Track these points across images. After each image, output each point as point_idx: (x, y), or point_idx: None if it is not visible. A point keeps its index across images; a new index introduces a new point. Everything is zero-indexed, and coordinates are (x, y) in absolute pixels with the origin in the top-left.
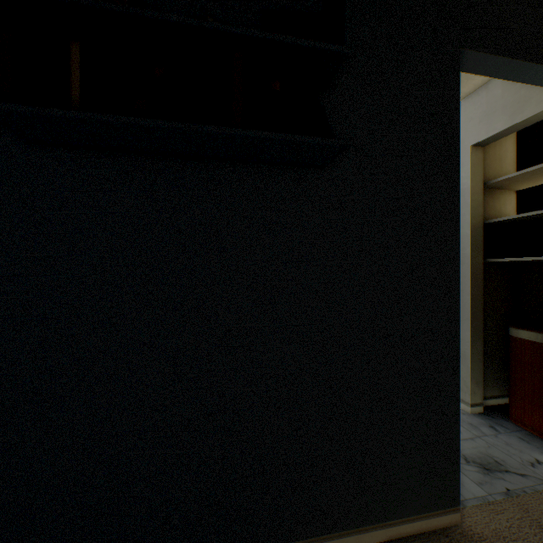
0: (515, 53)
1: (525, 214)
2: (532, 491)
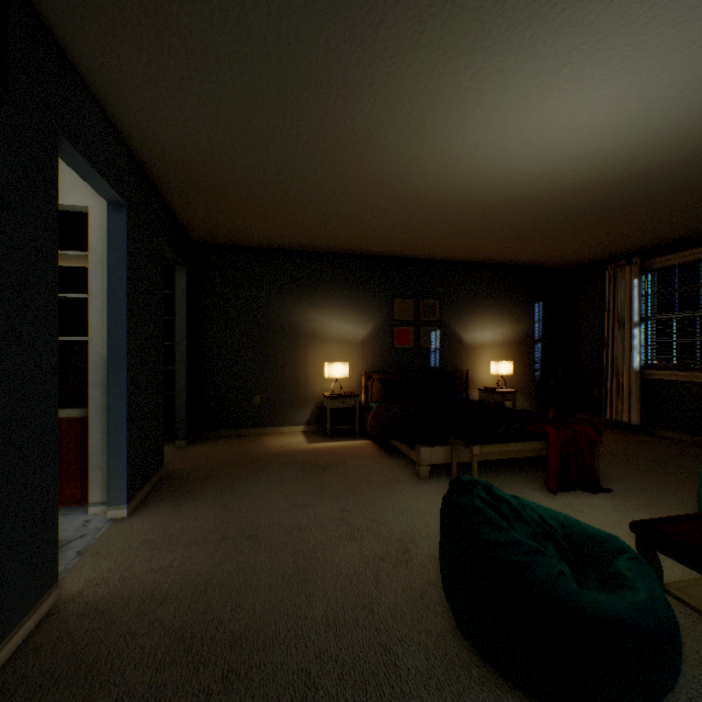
0: (93, 161)
1: (67, 295)
2: (96, 540)
